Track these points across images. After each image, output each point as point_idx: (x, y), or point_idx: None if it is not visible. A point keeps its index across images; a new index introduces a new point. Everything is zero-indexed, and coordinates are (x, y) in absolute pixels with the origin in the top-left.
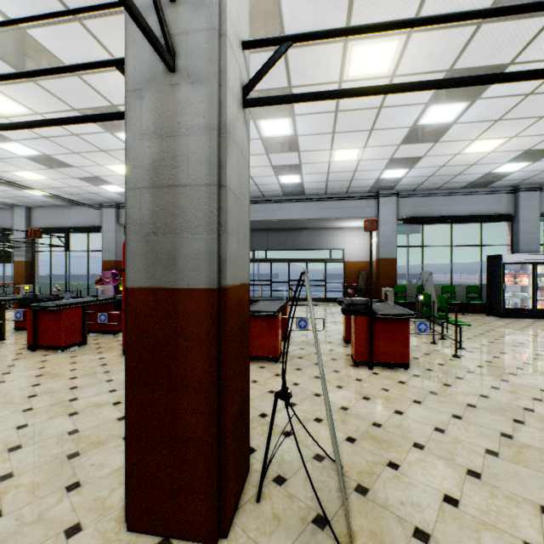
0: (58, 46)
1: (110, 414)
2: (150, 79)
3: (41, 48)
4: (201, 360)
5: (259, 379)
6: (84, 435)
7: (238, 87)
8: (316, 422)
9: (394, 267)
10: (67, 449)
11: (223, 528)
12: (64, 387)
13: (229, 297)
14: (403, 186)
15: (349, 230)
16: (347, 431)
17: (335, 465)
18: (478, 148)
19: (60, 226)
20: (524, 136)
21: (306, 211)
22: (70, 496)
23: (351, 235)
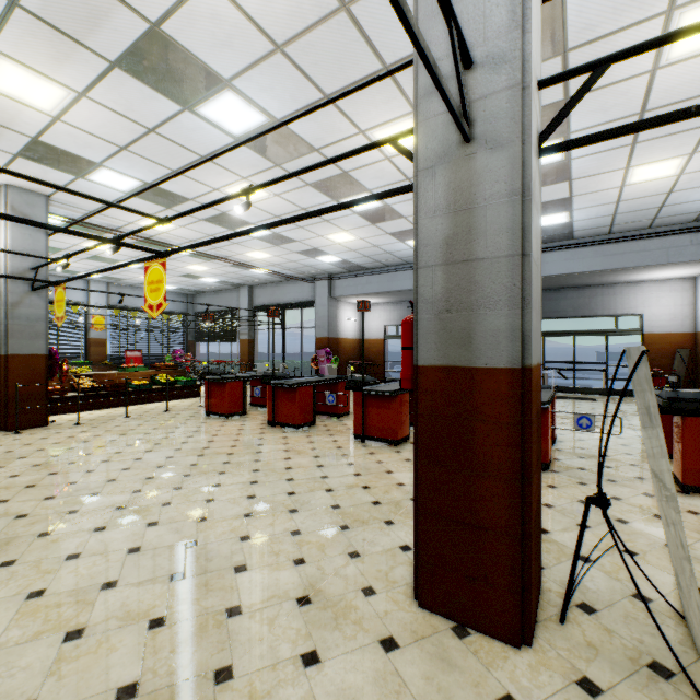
0: (305, 127)
1: (363, 496)
2: (442, 154)
3: (290, 133)
4: (501, 445)
5: None
6: (346, 512)
7: (535, 137)
8: (627, 555)
9: None
10: (336, 520)
11: (526, 634)
12: (311, 464)
13: (532, 378)
14: None
15: (652, 285)
16: None
17: (671, 613)
18: None
19: (277, 303)
20: None
21: (575, 261)
22: (355, 562)
23: (656, 292)
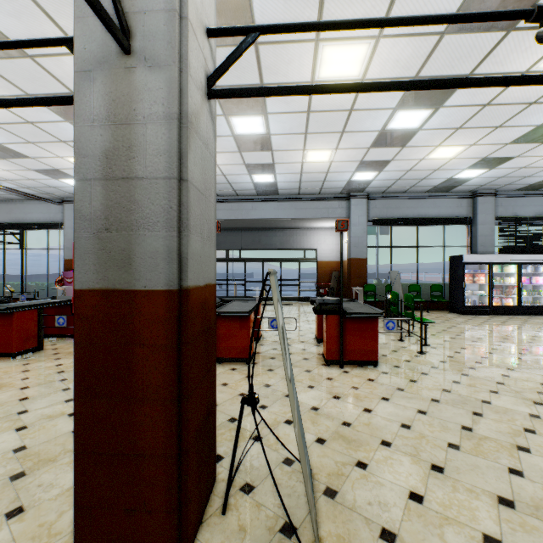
0: (5, 22)
1: (65, 426)
2: (101, 60)
3: None
4: (159, 368)
5: (230, 382)
6: (32, 452)
7: (202, 76)
8: (287, 425)
9: (365, 267)
10: (11, 469)
11: None
12: (12, 398)
13: (192, 298)
14: (373, 188)
15: (322, 231)
16: (317, 432)
17: None
18: (442, 154)
19: (15, 222)
20: (481, 144)
21: (280, 210)
22: (11, 524)
23: (324, 236)
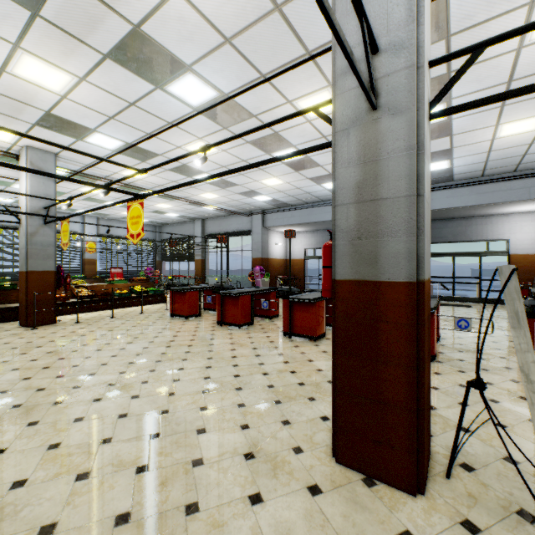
0: (246, 99)
1: (291, 379)
2: (354, 119)
3: (235, 104)
4: (400, 341)
5: None
6: (279, 390)
7: (427, 104)
8: (498, 427)
9: None
10: (271, 397)
11: (420, 485)
12: (251, 354)
13: (424, 289)
14: None
15: (517, 216)
16: None
17: (534, 472)
18: None
19: (223, 232)
20: None
21: (454, 198)
22: (286, 428)
23: (520, 222)
